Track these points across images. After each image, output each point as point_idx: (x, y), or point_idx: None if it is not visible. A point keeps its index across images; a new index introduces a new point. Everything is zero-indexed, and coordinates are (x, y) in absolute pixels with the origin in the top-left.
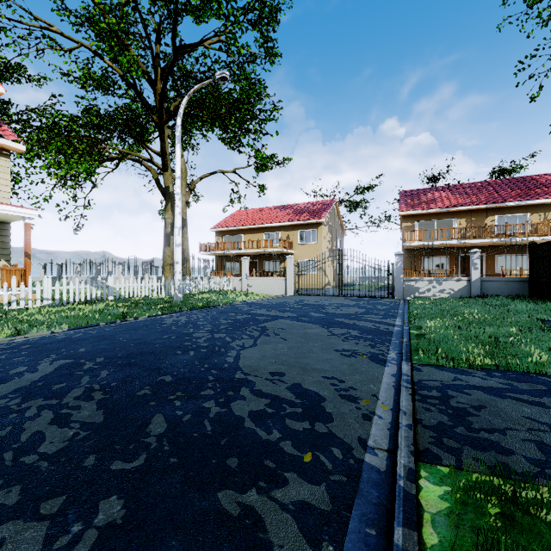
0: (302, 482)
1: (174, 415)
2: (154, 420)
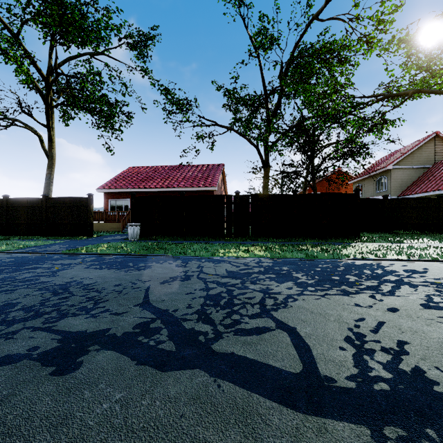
0: (54, 256)
1: (3, 263)
2: (4, 264)
